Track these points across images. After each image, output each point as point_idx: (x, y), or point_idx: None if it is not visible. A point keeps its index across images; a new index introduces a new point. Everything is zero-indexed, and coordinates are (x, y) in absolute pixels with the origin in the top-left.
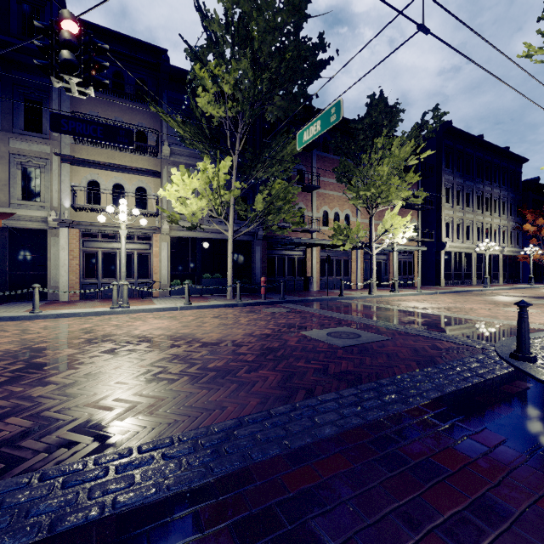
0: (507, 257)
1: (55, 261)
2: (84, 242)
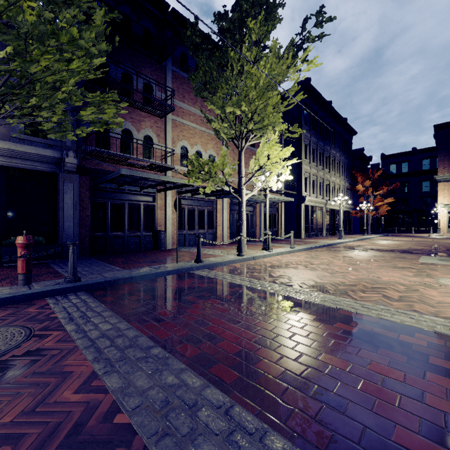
0: (344, 212)
1: None
2: None
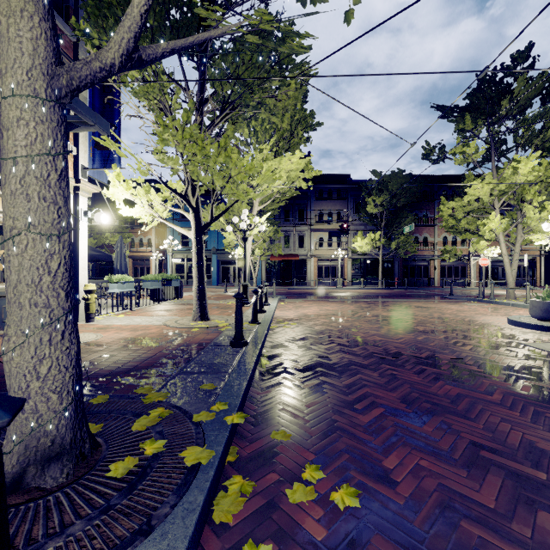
0: None
1: (309, 270)
2: (318, 263)
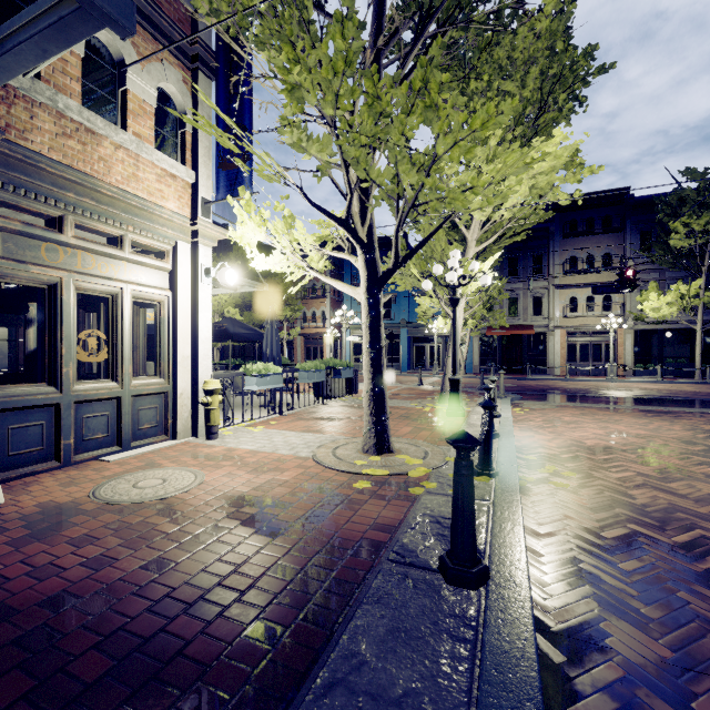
0: None
1: (551, 351)
2: (567, 338)
